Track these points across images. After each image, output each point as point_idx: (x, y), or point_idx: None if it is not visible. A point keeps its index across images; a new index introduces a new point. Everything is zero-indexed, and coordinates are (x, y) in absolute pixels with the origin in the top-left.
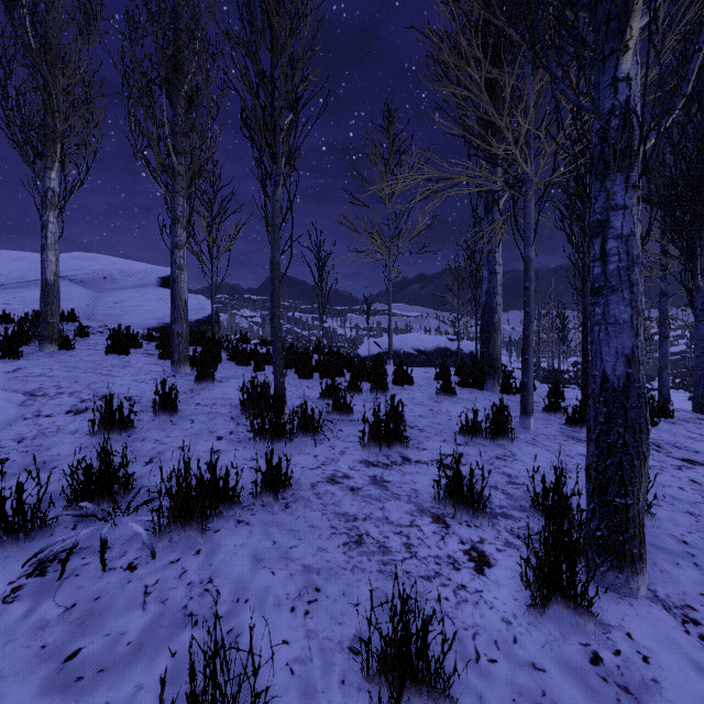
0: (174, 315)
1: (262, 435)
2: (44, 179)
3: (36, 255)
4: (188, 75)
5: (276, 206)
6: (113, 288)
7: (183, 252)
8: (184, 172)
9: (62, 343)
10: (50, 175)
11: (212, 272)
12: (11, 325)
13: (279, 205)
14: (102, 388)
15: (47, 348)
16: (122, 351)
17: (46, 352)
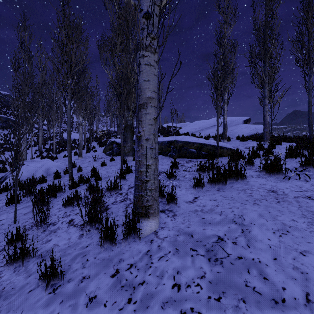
0: (264, 126)
1: (306, 149)
2: (223, 97)
3: (206, 120)
4: (269, 51)
5: (310, 83)
6: (229, 126)
7: (267, 106)
8: (267, 81)
9: (227, 139)
10: (225, 95)
11: (271, 112)
12: (210, 138)
13: (311, 82)
14: (248, 146)
15: (225, 141)
16: (244, 140)
17: (225, 142)
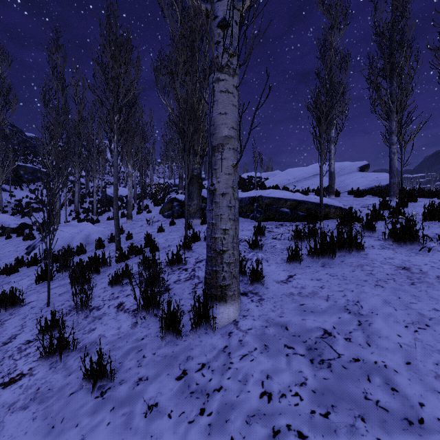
0: (390, 175)
1: None
2: (330, 134)
3: (304, 168)
4: (398, 65)
5: None
6: (337, 176)
7: (395, 146)
8: (395, 110)
9: (335, 195)
10: (331, 132)
11: (401, 155)
12: (309, 193)
13: None
14: (366, 203)
15: (331, 196)
16: (360, 196)
17: (331, 198)
